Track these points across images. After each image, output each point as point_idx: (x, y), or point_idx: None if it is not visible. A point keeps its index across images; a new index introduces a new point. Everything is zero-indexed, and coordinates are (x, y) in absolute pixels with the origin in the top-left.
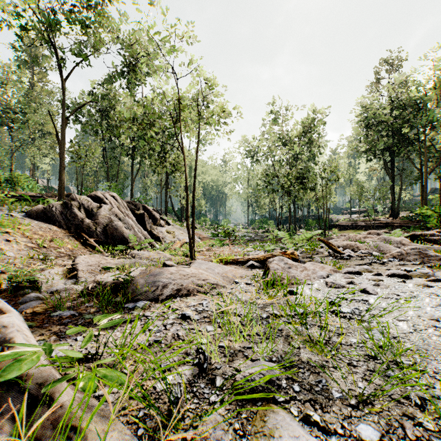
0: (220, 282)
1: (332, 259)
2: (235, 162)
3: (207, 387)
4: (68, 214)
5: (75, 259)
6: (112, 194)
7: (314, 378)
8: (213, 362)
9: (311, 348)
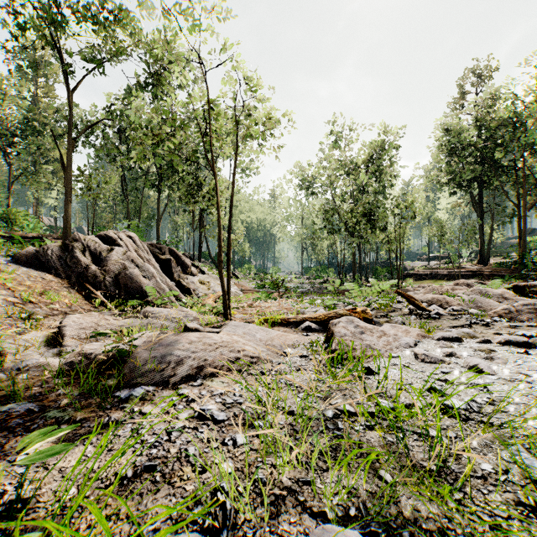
0: (262, 353)
1: (415, 318)
2: (286, 197)
3: None
4: (68, 259)
5: (63, 319)
6: (129, 234)
7: None
8: (240, 519)
9: (417, 485)
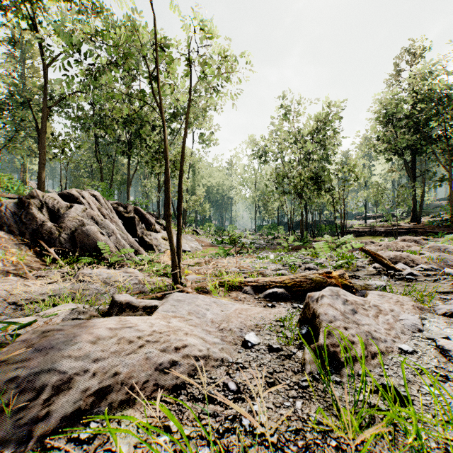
0: (214, 349)
1: (388, 280)
2: (241, 164)
3: None
4: (24, 216)
5: None
6: (93, 193)
7: None
8: None
9: None
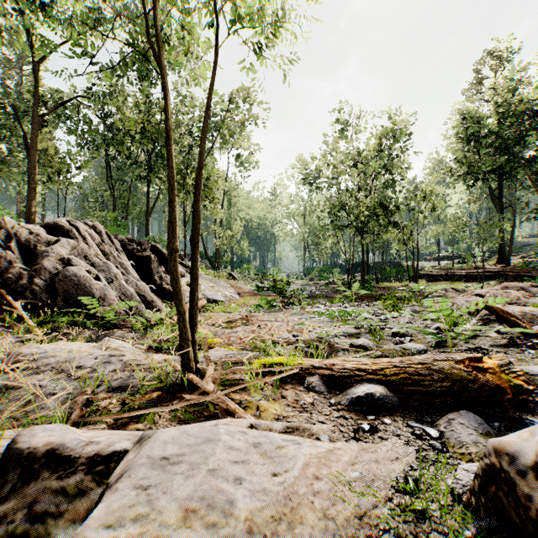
0: None
1: None
2: (287, 193)
3: None
4: None
5: None
6: (92, 224)
7: None
8: None
9: None
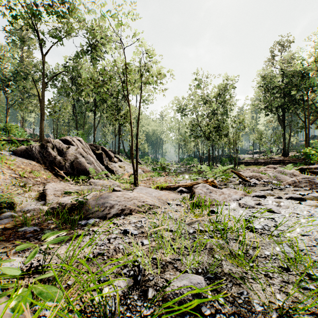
0: (156, 203)
1: (242, 186)
2: (169, 116)
3: (140, 299)
4: (44, 153)
5: (45, 186)
6: (78, 138)
7: (236, 290)
8: (146, 273)
9: (232, 260)
